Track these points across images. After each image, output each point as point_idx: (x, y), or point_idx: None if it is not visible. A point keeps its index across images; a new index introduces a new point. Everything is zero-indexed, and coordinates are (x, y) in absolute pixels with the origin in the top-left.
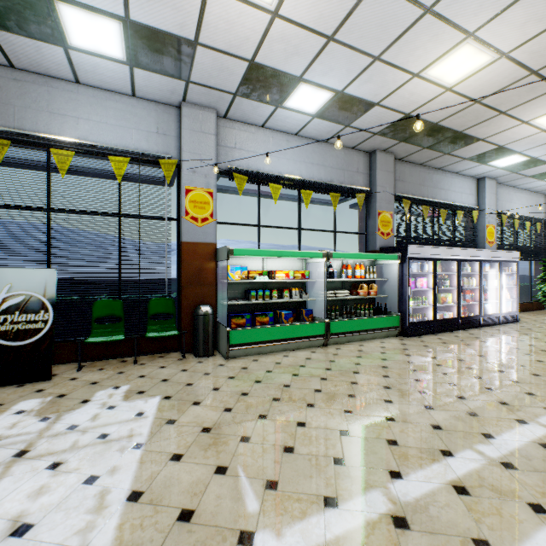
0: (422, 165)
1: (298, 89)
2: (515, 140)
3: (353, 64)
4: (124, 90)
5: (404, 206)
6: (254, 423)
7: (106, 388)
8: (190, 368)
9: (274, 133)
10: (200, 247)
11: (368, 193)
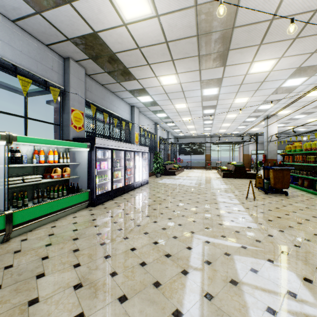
0: (104, 86)
1: None
2: (150, 86)
3: None
4: None
5: (92, 110)
6: None
7: None
8: None
9: None
10: None
11: (63, 90)
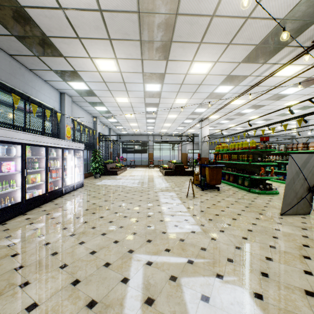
0: (13, 57)
1: None
2: (84, 70)
3: None
4: None
5: None
6: None
7: None
8: None
9: None
10: None
11: None
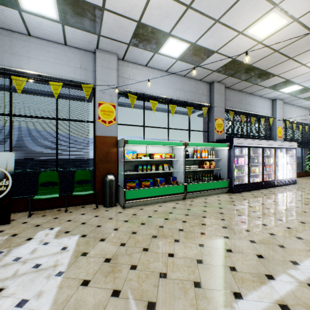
0: (240, 91)
1: (167, 41)
2: (296, 76)
3: (202, 25)
4: (59, 41)
5: (230, 115)
6: (140, 254)
7: (44, 229)
8: (100, 215)
9: (153, 70)
10: (107, 139)
11: (209, 107)
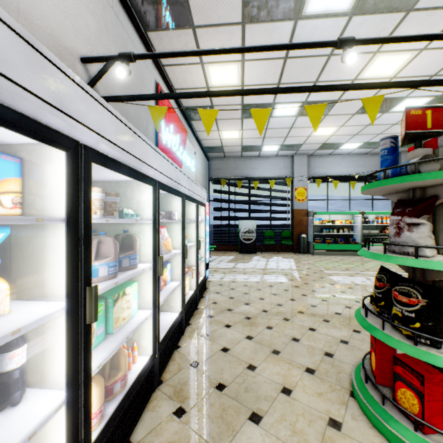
0: None
1: (344, 145)
2: None
3: (368, 136)
4: (273, 155)
5: None
6: (324, 264)
7: (274, 256)
8: (299, 256)
9: (335, 156)
10: (301, 211)
11: None
